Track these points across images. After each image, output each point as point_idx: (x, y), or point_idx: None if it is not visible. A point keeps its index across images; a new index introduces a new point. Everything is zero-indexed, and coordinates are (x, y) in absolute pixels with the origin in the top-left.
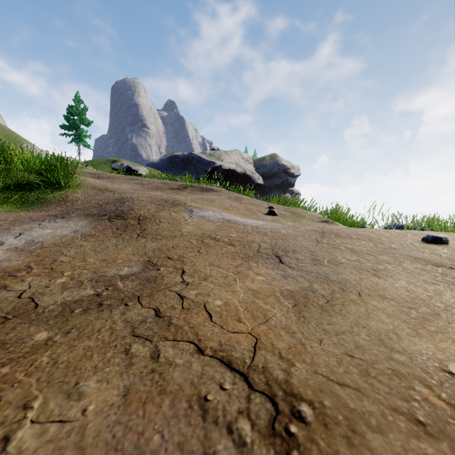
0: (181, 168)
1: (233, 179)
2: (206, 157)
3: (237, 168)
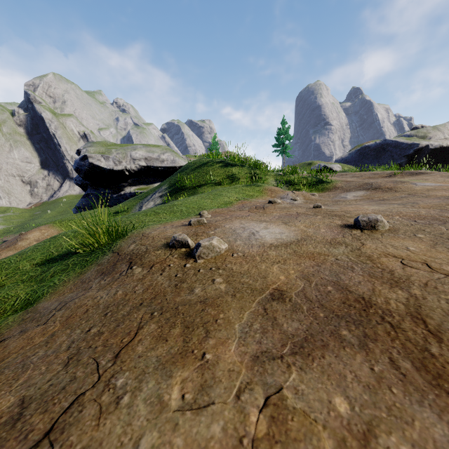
0: (373, 157)
1: (447, 158)
2: (405, 140)
3: None
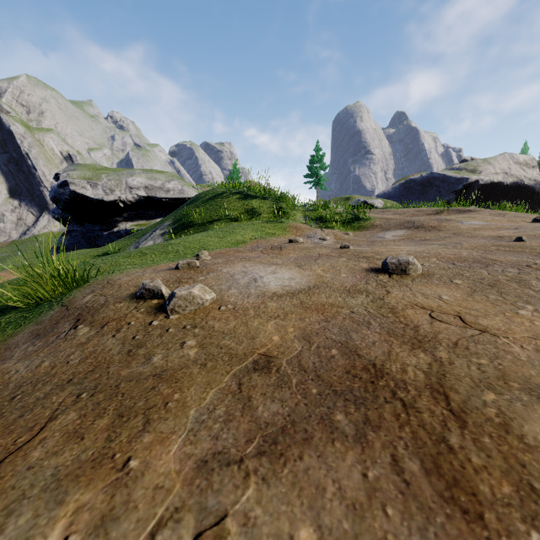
0: (418, 193)
1: (498, 195)
2: (454, 174)
3: (505, 179)
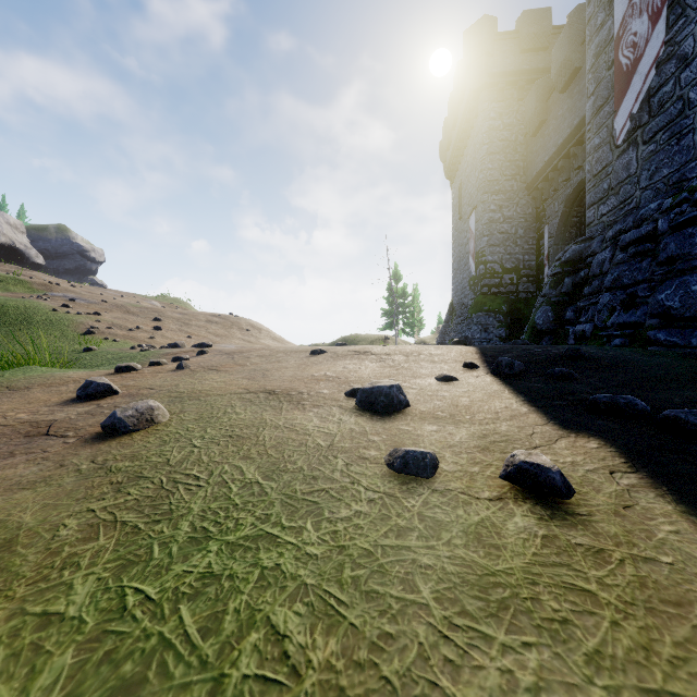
0: None
1: None
2: None
3: None
